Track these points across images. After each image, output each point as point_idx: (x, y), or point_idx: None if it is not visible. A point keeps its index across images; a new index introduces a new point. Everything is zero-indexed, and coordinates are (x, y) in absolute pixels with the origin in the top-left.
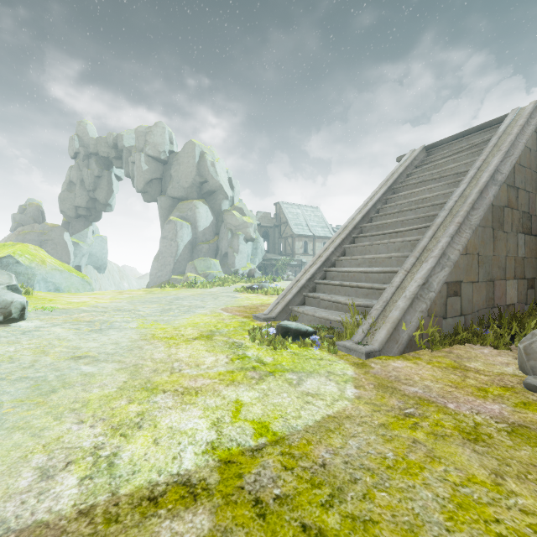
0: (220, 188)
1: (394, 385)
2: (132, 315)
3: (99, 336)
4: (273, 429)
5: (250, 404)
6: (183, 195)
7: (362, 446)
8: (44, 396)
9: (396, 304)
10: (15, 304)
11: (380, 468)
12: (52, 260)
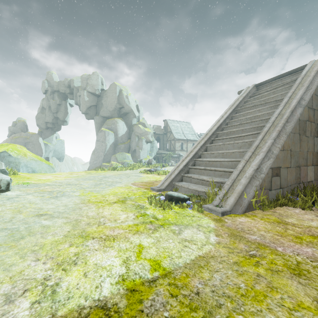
0: (131, 111)
1: (241, 234)
2: (77, 188)
3: (55, 200)
4: (163, 265)
5: (148, 247)
6: (109, 115)
7: (223, 279)
8: (15, 241)
9: (240, 182)
10: (3, 181)
11: (236, 296)
12: (30, 154)
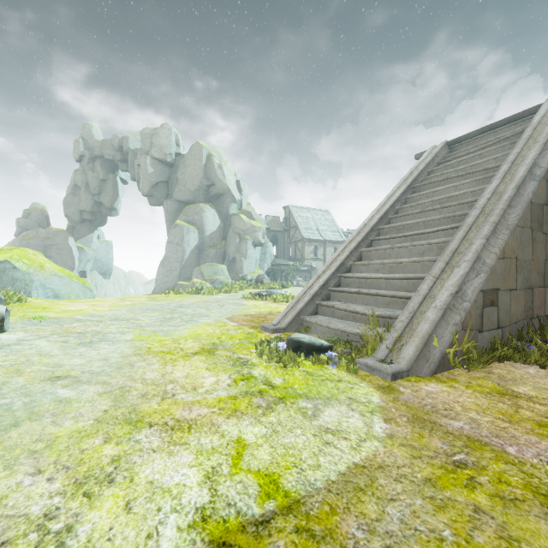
0: (227, 191)
1: (432, 418)
2: (130, 325)
3: (87, 350)
4: (285, 486)
5: (255, 444)
6: (189, 199)
7: (405, 518)
8: (1, 432)
9: (425, 316)
10: None
11: None
12: (51, 265)
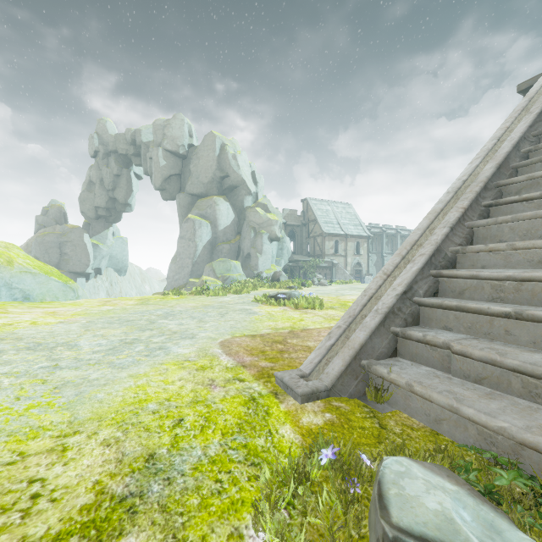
0: (242, 183)
1: None
2: (34, 366)
3: None
4: None
5: None
6: (202, 192)
7: None
8: None
9: None
10: None
11: None
12: (26, 260)
